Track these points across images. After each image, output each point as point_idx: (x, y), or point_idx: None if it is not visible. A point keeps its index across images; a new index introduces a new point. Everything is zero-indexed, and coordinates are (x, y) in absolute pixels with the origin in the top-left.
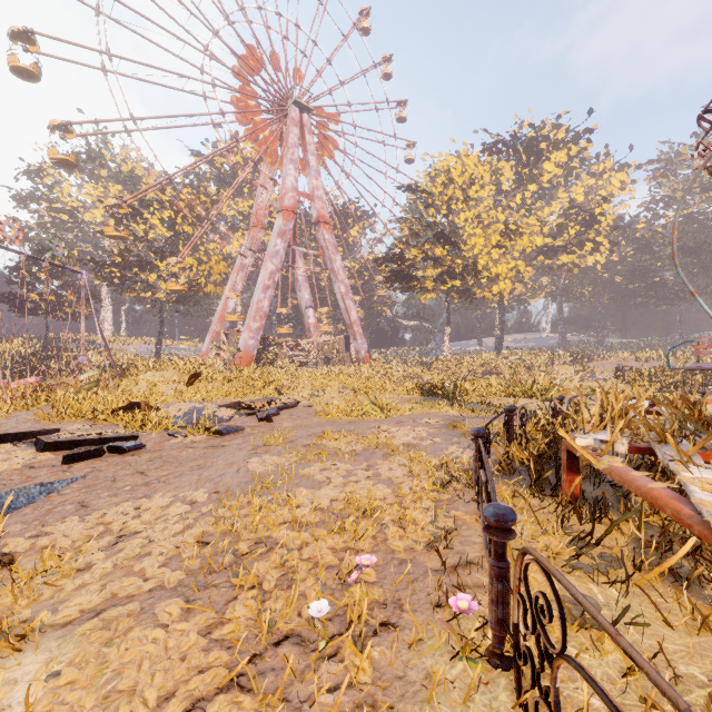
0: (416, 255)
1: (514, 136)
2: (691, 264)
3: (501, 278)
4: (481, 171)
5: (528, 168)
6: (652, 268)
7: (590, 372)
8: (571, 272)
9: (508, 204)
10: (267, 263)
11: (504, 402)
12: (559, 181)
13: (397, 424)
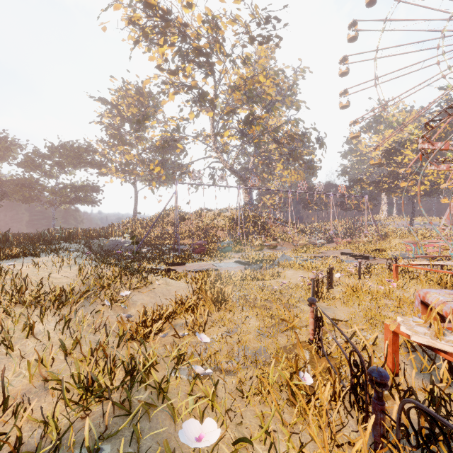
0: None
1: None
2: None
3: None
4: None
5: None
6: None
7: None
8: None
9: None
10: None
11: None
12: None
13: None
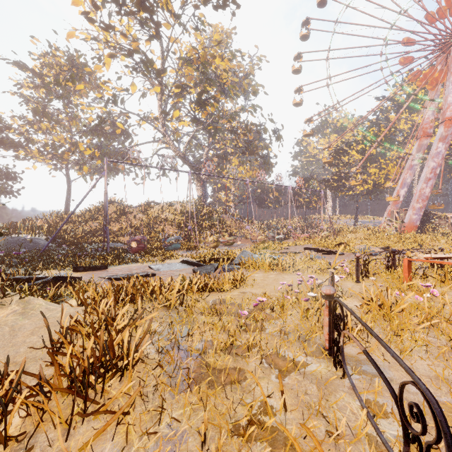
0: None
1: None
2: None
3: None
4: None
5: None
6: None
7: None
8: None
9: None
10: (428, 162)
11: None
12: None
13: None
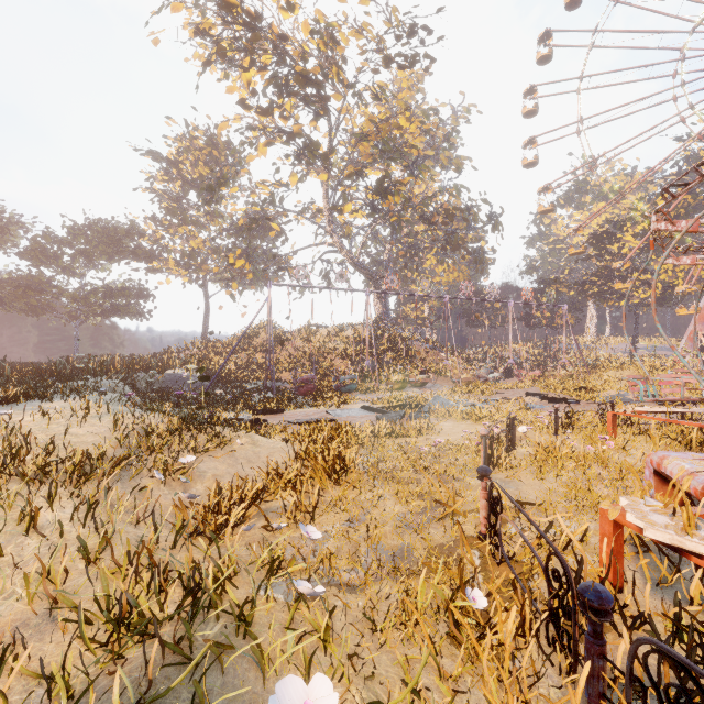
0: None
1: None
2: None
3: None
4: None
5: None
6: None
7: None
8: None
9: None
10: None
11: None
12: None
13: None
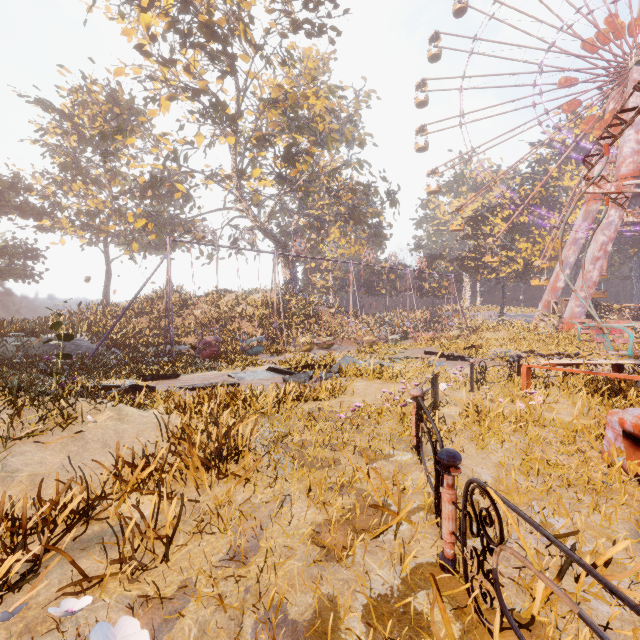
0: None
1: None
2: None
3: None
4: None
5: None
6: None
7: None
8: None
9: None
10: (597, 236)
11: None
12: None
13: None
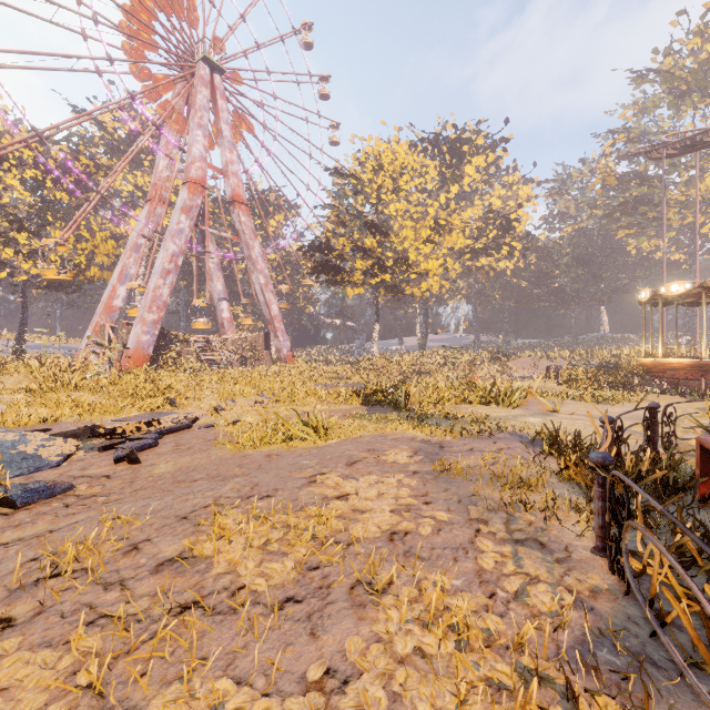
0: (345, 244)
1: (439, 135)
2: (582, 273)
3: (430, 275)
4: (411, 162)
5: (452, 169)
6: (553, 275)
7: (509, 370)
8: (487, 274)
9: (432, 203)
10: (168, 242)
11: (471, 413)
12: (478, 186)
13: (350, 467)
